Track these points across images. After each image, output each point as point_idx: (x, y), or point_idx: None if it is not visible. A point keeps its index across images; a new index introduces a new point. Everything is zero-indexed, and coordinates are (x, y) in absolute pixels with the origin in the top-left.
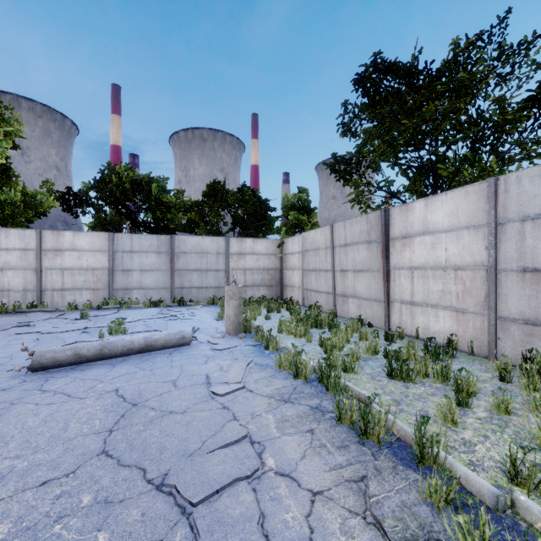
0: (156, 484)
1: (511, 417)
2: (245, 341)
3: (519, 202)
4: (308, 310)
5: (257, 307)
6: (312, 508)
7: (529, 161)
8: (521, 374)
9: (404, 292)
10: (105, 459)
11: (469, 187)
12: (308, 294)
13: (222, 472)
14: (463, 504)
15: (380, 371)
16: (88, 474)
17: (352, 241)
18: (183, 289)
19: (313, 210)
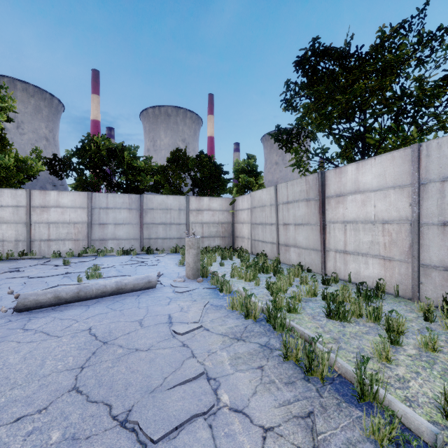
0: (121, 421)
1: (438, 354)
2: (202, 284)
3: (439, 165)
4: (256, 258)
5: (213, 255)
6: (264, 445)
7: (444, 131)
8: (442, 315)
9: (338, 242)
10: (75, 395)
11: (395, 152)
12: (256, 244)
13: (181, 409)
14: (403, 440)
15: (320, 311)
16: (59, 410)
17: (293, 199)
18: (151, 240)
19: (259, 174)
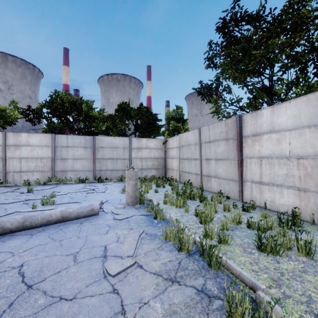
0: None
1: None
2: (139, 211)
3: None
4: (184, 186)
5: (149, 183)
6: None
7: None
8: None
9: (254, 174)
10: None
11: (310, 95)
12: (183, 174)
13: None
14: None
15: (248, 242)
16: None
17: (214, 139)
18: (101, 171)
19: (185, 120)
